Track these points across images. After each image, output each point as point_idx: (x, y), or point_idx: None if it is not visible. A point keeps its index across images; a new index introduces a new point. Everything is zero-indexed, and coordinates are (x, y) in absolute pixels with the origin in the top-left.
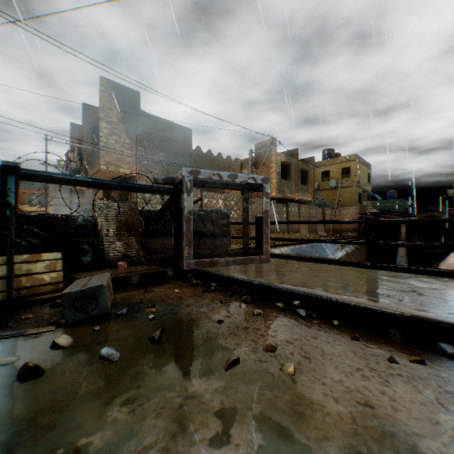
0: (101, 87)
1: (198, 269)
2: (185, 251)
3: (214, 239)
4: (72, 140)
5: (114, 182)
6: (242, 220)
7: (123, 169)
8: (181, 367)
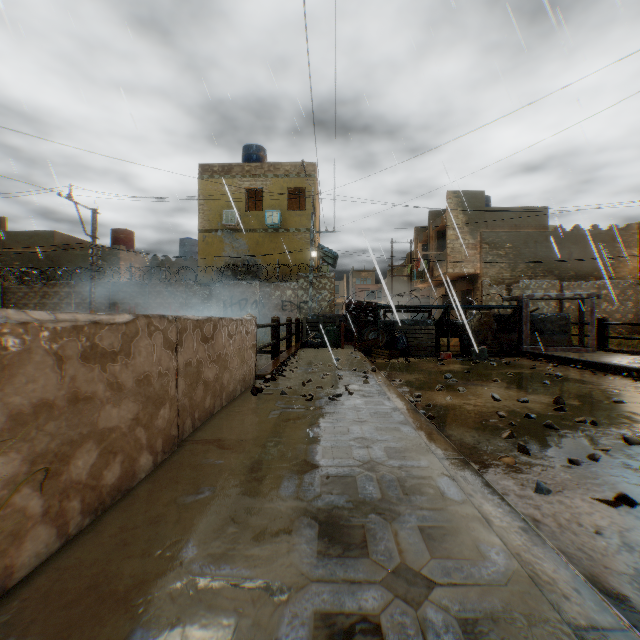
0: (448, 200)
1: (532, 351)
2: (523, 341)
3: (552, 336)
4: (416, 242)
5: (484, 306)
6: (633, 314)
7: (467, 269)
8: (515, 367)
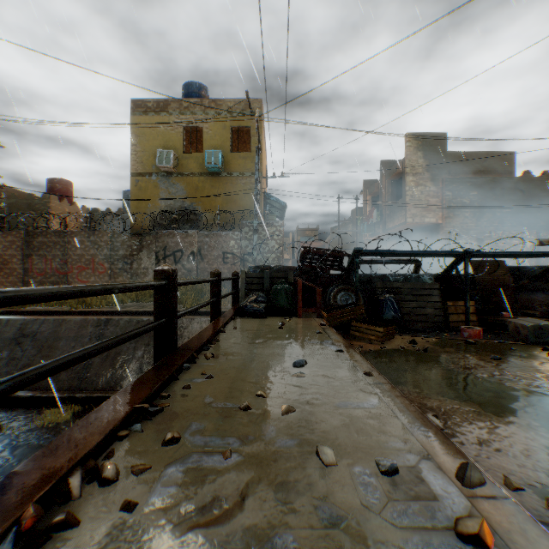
0: (406, 143)
1: None
2: None
3: None
4: (365, 195)
5: (521, 252)
6: None
7: (427, 219)
8: None
